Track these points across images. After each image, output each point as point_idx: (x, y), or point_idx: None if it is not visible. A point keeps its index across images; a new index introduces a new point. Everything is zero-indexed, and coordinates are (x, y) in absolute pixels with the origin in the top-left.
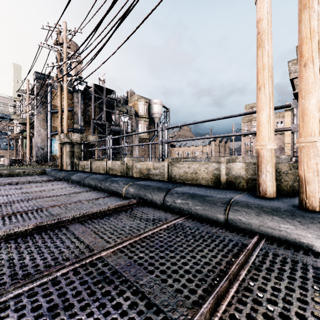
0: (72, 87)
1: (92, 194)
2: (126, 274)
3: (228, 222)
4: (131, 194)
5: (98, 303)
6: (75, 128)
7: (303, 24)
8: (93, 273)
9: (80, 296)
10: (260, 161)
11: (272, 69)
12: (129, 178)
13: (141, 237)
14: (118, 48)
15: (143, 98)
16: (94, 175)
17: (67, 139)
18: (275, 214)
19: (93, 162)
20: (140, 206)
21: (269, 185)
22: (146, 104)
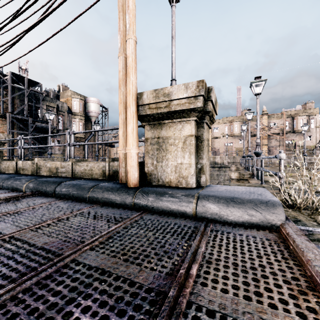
0: None
1: None
2: None
3: (88, 199)
4: (30, 188)
5: None
6: None
7: (127, 85)
8: None
9: None
10: (119, 160)
11: (126, 103)
12: (36, 176)
13: (15, 211)
14: (29, 51)
15: (78, 95)
16: None
17: None
18: (110, 191)
19: (1, 162)
20: (33, 197)
21: (123, 175)
22: (82, 102)
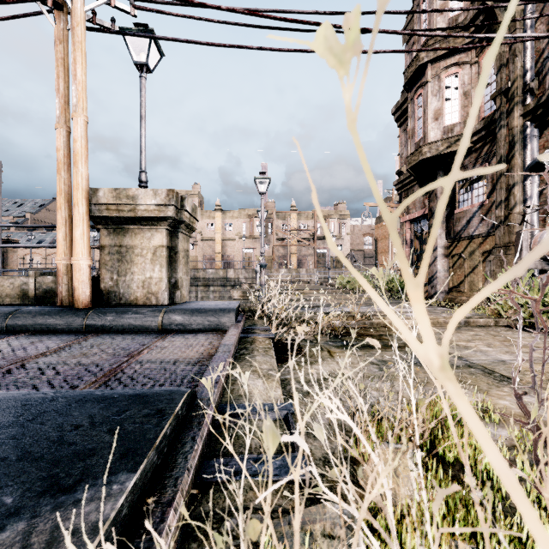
0: None
1: None
2: None
3: (7, 328)
4: None
5: None
6: None
7: (74, 176)
8: None
9: None
10: (58, 274)
11: (69, 195)
12: None
13: None
14: None
15: None
16: None
17: None
18: (47, 314)
19: None
20: None
21: (65, 295)
22: None
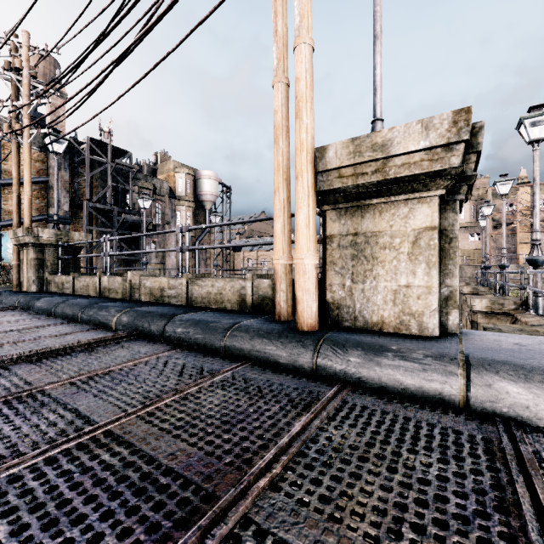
0: (40, 147)
1: (65, 328)
2: (67, 399)
3: (225, 350)
4: (124, 325)
5: (25, 418)
6: (51, 214)
7: (296, 133)
8: (28, 402)
9: (6, 416)
10: (275, 278)
11: (287, 171)
12: (131, 303)
13: (106, 370)
14: (119, 97)
15: (184, 167)
16: (75, 299)
17: (29, 237)
18: (266, 337)
19: (78, 278)
20: (130, 340)
21: (283, 307)
22: (190, 178)
